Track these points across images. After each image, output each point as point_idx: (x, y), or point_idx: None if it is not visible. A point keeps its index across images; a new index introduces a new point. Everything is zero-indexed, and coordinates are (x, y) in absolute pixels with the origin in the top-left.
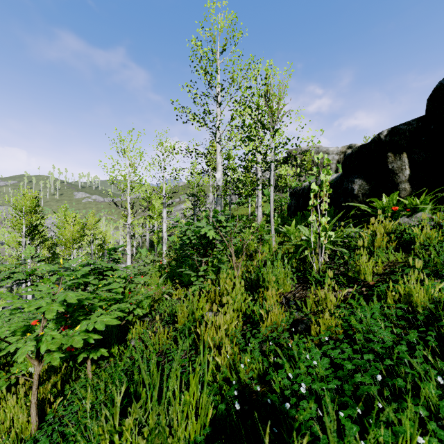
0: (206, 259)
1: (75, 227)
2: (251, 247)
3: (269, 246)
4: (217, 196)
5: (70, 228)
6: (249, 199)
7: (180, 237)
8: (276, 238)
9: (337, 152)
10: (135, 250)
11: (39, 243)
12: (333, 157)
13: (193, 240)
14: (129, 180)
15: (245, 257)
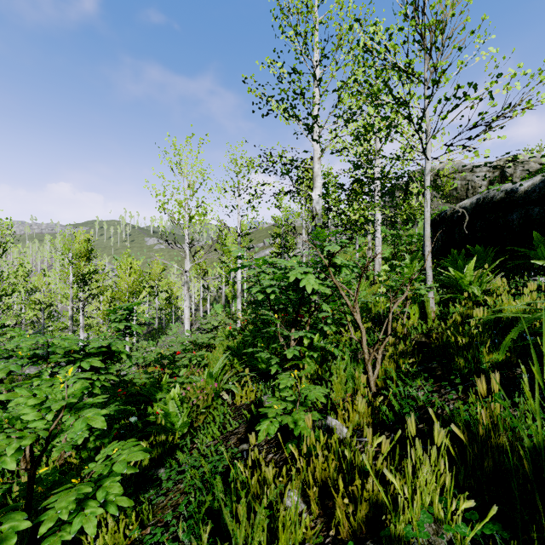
0: (298, 334)
1: (131, 277)
2: (374, 307)
3: (419, 308)
4: (314, 227)
5: (125, 277)
6: (356, 239)
7: (247, 288)
8: (435, 294)
9: (488, 168)
10: (210, 306)
11: (88, 295)
12: (482, 177)
13: (271, 294)
14: (187, 208)
15: (370, 327)
